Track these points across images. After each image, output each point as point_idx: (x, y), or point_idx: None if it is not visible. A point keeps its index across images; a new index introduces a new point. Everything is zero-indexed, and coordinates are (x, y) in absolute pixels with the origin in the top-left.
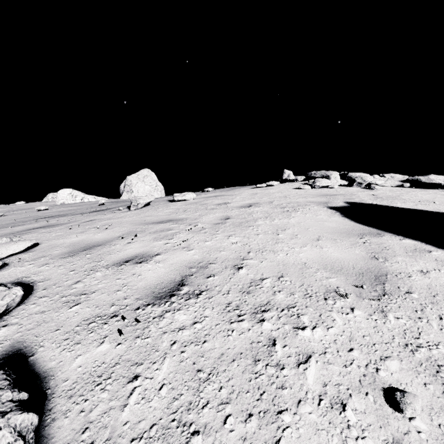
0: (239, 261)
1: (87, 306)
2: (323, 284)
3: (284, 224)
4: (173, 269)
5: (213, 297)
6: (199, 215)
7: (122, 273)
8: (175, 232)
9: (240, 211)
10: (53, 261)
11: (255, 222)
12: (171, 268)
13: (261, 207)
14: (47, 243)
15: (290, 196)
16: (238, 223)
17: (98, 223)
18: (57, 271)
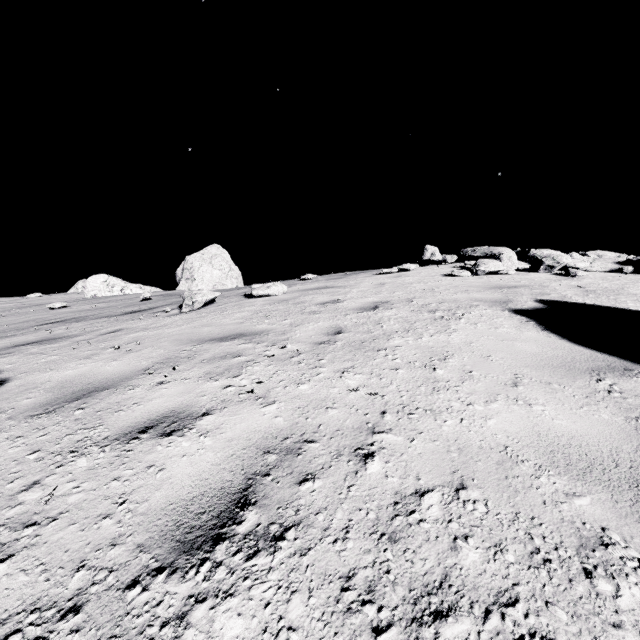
0: (365, 435)
1: (22, 569)
2: (566, 518)
3: (441, 345)
4: (230, 454)
5: (310, 552)
6: (290, 324)
7: (127, 463)
8: (245, 359)
9: (360, 318)
10: (9, 426)
11: (388, 340)
12: (226, 452)
13: (395, 309)
14: (21, 380)
15: (440, 289)
16: (357, 341)
17: (123, 336)
18: (6, 452)
